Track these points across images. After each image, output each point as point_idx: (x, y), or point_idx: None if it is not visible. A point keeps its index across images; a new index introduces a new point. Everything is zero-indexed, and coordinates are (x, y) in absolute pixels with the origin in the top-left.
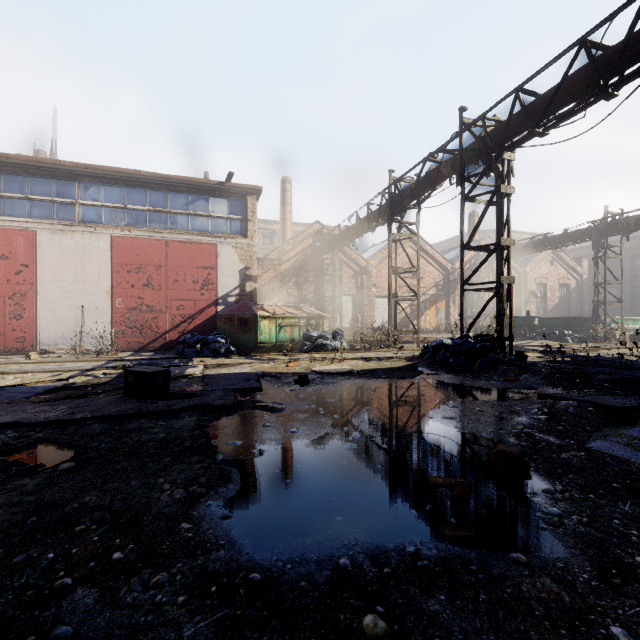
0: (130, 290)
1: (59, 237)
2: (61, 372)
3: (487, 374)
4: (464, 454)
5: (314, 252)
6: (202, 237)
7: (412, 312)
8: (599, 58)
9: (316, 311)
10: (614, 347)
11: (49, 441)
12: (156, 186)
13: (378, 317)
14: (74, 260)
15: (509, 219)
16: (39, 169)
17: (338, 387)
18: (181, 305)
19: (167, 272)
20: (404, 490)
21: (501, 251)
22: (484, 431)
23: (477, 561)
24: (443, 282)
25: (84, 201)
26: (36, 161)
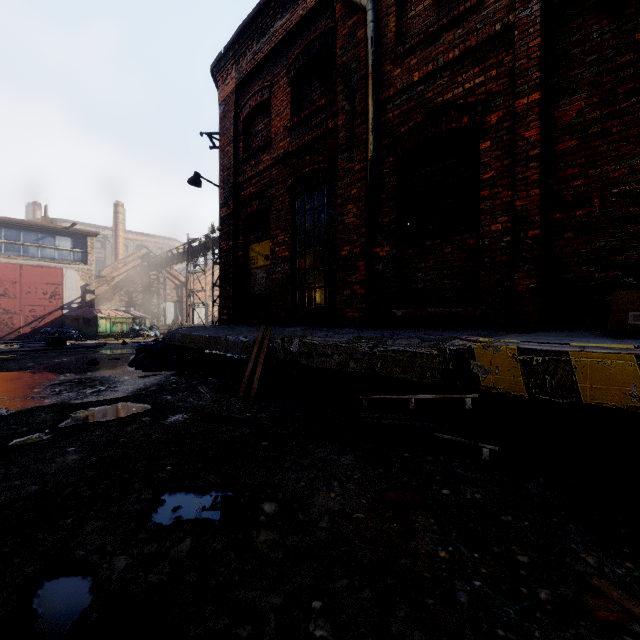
0: None
1: None
2: None
3: None
4: None
5: (143, 269)
6: (51, 263)
7: None
8: None
9: (141, 314)
10: None
11: (40, 352)
12: (11, 226)
13: (195, 317)
14: None
15: None
16: None
17: None
18: (33, 309)
19: (21, 286)
20: None
21: None
22: None
23: None
24: None
25: None
26: None
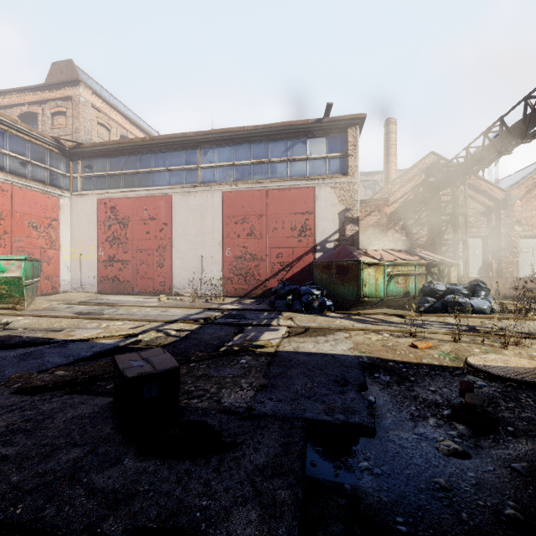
0: (236, 240)
1: (186, 198)
2: (147, 322)
3: None
4: None
5: (427, 189)
6: (300, 182)
7: None
8: None
9: (437, 256)
10: None
11: None
12: (258, 139)
13: (524, 264)
14: (196, 216)
15: None
16: (174, 144)
17: None
18: (280, 253)
19: (267, 221)
20: None
21: None
22: None
23: None
24: None
25: (203, 164)
26: (171, 137)
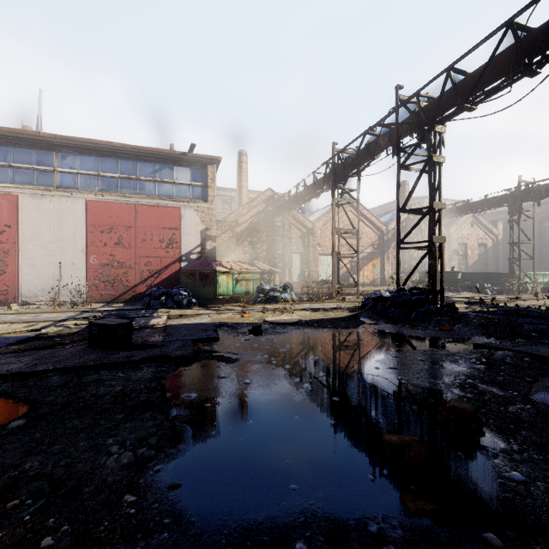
0: (103, 248)
1: (39, 201)
2: (35, 323)
3: (423, 324)
4: (413, 407)
5: (267, 215)
6: (167, 201)
7: (352, 268)
8: (524, 39)
9: (268, 267)
10: (529, 298)
11: (6, 395)
12: (126, 156)
13: (322, 272)
14: (52, 221)
15: (440, 185)
16: (21, 140)
17: (289, 337)
18: (149, 261)
19: (136, 232)
20: (359, 450)
21: (433, 213)
22: (429, 382)
23: (447, 544)
24: (378, 242)
25: (61, 169)
26: (18, 133)
